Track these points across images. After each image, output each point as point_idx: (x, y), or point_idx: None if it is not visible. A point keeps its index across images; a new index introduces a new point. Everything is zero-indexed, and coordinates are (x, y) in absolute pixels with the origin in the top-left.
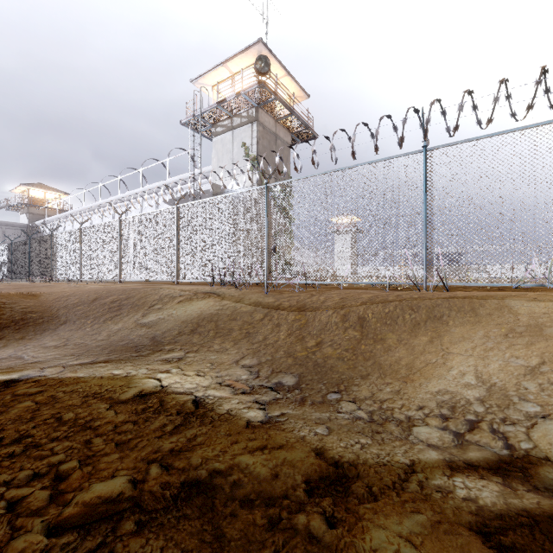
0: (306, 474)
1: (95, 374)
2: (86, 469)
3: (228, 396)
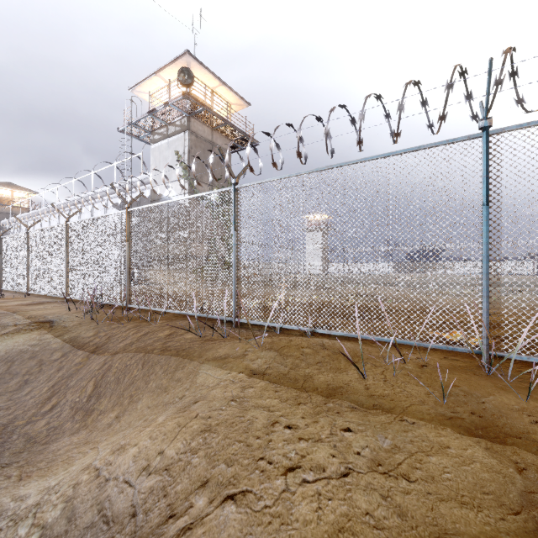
0: None
1: None
2: None
3: None
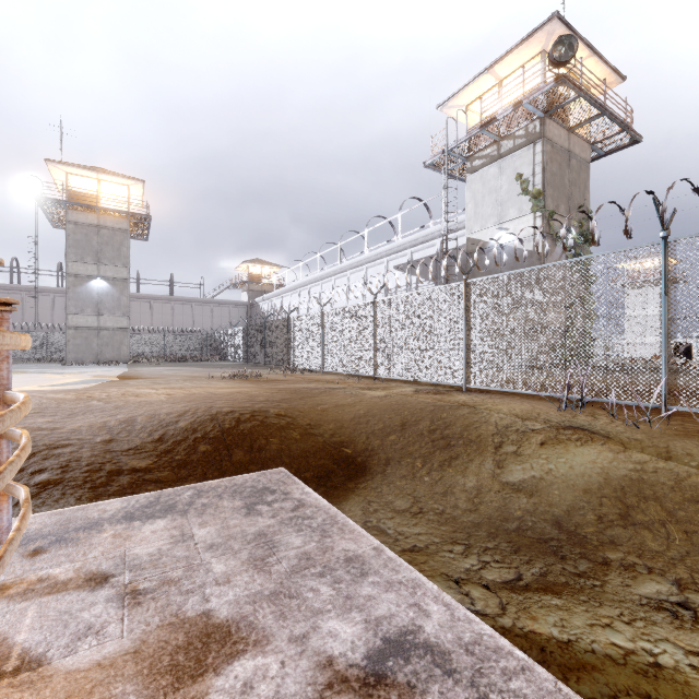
0: None
1: (583, 638)
2: None
3: None
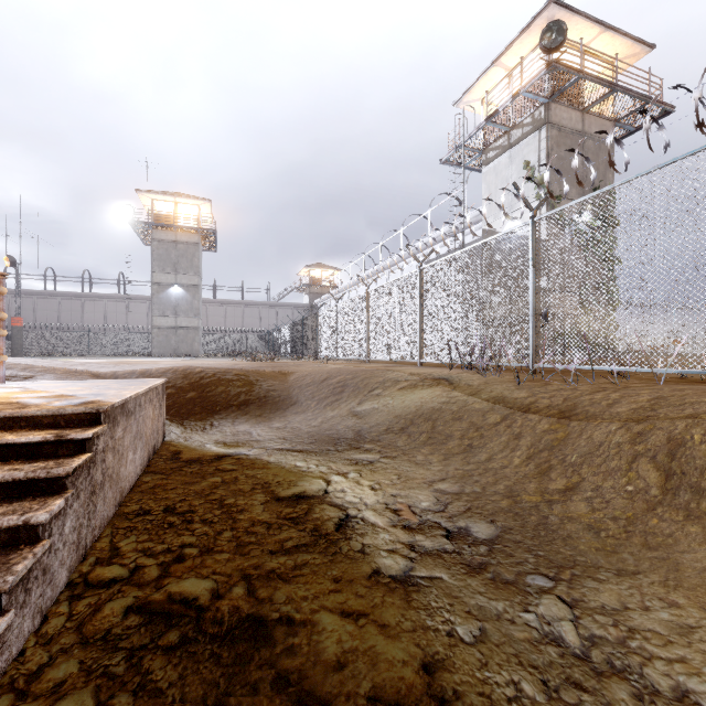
0: (379, 688)
1: (282, 462)
2: (197, 561)
3: (382, 525)
